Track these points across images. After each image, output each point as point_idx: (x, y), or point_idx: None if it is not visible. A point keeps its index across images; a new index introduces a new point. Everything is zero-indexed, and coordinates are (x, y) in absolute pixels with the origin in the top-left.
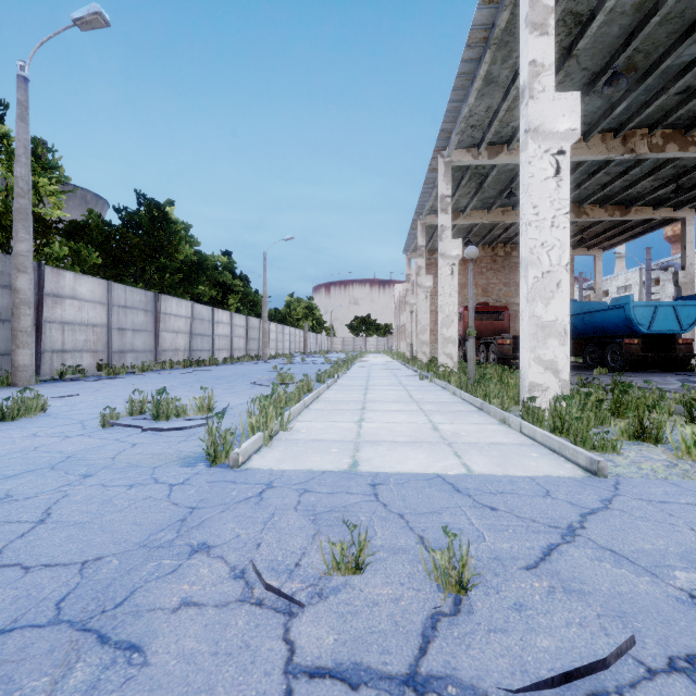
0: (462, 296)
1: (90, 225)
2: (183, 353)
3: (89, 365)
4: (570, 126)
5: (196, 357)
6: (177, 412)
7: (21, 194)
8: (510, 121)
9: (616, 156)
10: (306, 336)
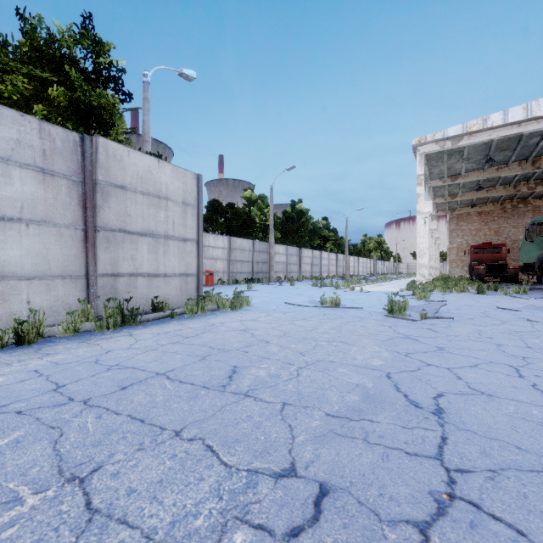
0: (478, 237)
1: (277, 223)
2: (309, 273)
3: (282, 277)
4: (428, 210)
5: (313, 275)
6: (325, 285)
7: (271, 224)
8: (456, 169)
9: (528, 171)
10: (374, 263)
